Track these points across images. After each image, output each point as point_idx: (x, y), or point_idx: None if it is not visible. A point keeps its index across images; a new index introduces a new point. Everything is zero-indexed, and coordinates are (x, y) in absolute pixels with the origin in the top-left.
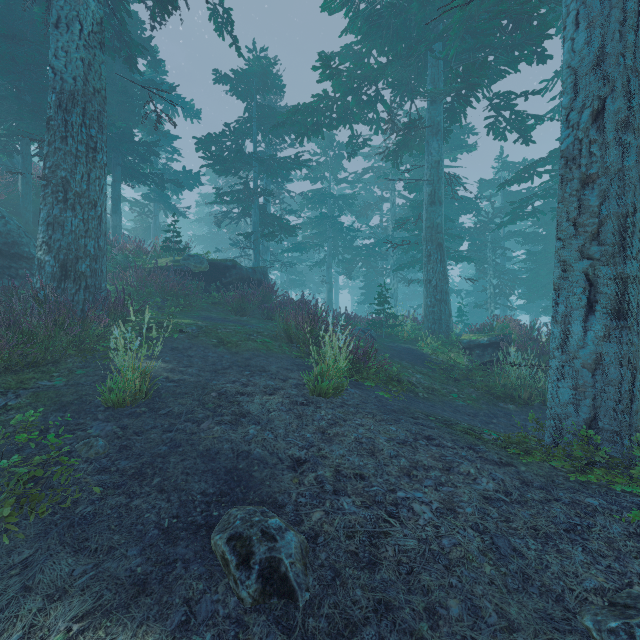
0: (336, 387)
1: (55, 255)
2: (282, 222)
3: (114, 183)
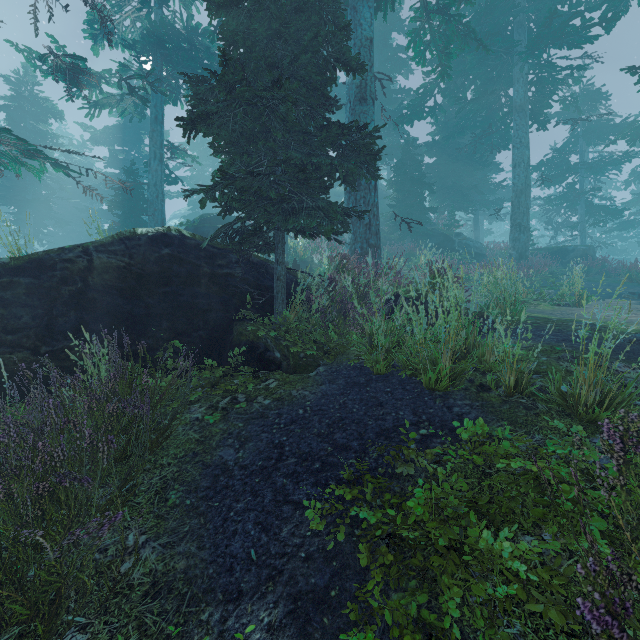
0: None
1: (516, 251)
2: (608, 209)
3: (475, 212)
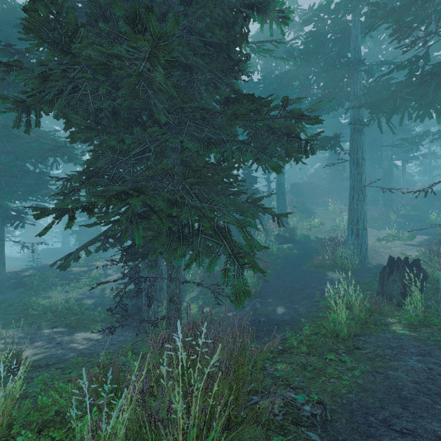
0: (434, 223)
1: (383, 201)
2: None
3: (402, 164)
